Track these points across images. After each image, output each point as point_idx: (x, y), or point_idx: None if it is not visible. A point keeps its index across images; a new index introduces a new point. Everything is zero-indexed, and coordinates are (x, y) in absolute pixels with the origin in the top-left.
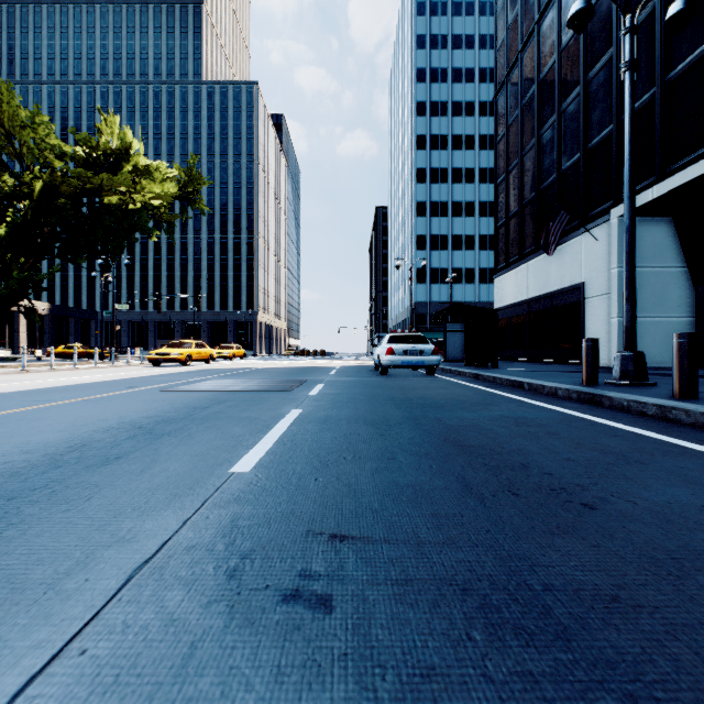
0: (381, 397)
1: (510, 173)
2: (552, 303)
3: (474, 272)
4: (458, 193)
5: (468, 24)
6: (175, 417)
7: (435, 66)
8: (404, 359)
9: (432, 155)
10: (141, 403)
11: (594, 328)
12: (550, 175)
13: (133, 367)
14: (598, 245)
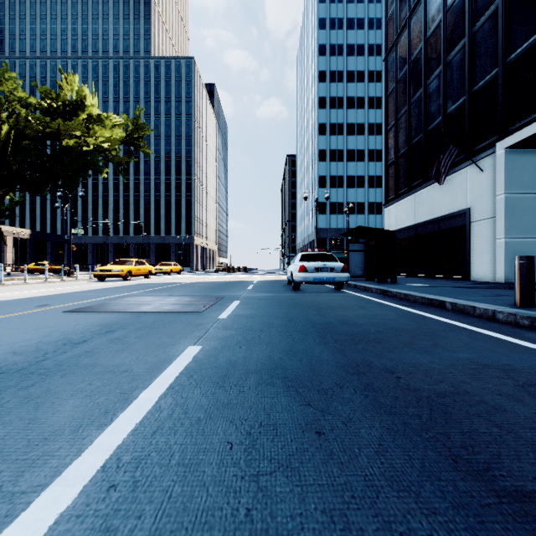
0: (299, 322)
1: (399, 119)
2: (438, 226)
3: (364, 205)
4: (351, 142)
5: (359, 10)
6: (12, 366)
7: (333, 43)
8: (315, 275)
9: (331, 113)
10: (13, 332)
11: (479, 248)
12: (436, 118)
13: (79, 282)
14: (484, 175)
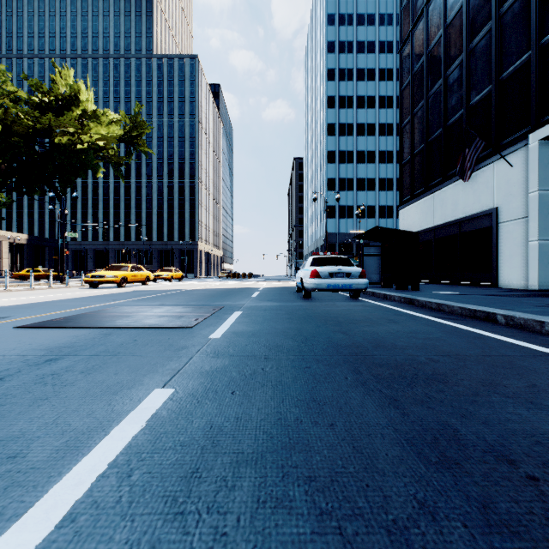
0: (317, 343)
1: (415, 115)
2: (460, 229)
3: (375, 208)
4: (361, 143)
5: (369, 5)
6: None
7: (342, 39)
8: (330, 282)
9: (340, 113)
10: None
11: (508, 251)
12: (457, 111)
13: (69, 289)
14: (513, 171)
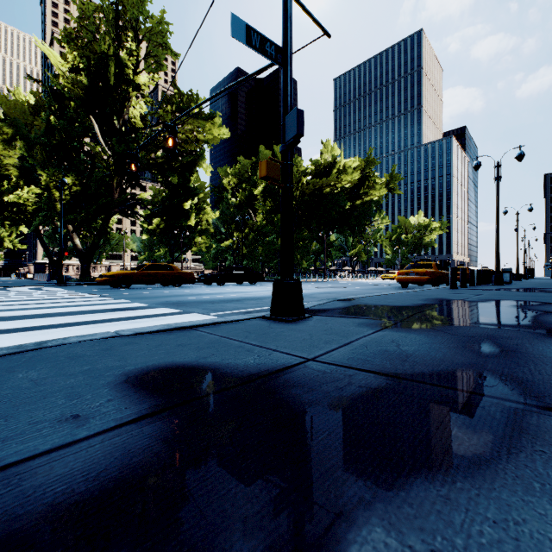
0: None
1: None
2: None
3: None
4: None
5: None
6: None
7: None
8: None
9: None
10: None
11: None
12: None
13: None
14: None
